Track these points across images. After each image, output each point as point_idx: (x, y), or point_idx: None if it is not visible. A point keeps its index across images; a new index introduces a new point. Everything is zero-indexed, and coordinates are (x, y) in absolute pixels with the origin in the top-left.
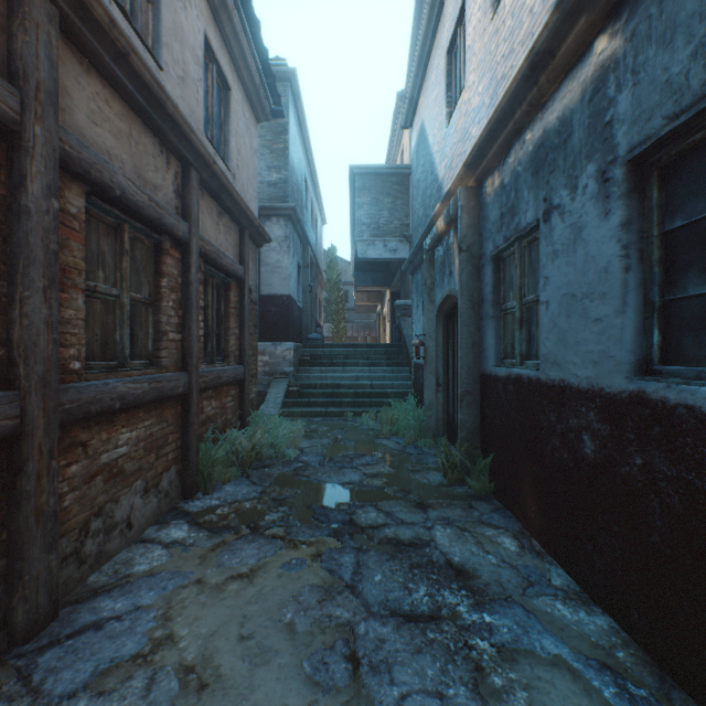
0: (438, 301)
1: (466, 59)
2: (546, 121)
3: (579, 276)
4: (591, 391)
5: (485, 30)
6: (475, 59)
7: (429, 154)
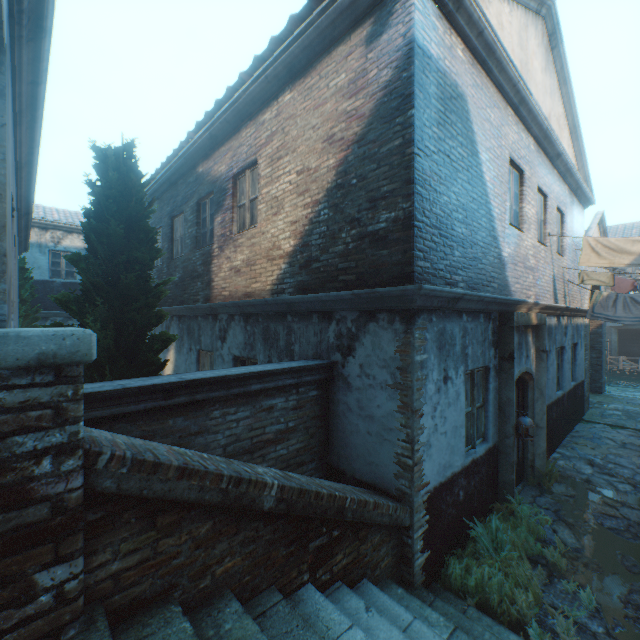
0: (516, 375)
1: (526, 219)
2: (549, 322)
3: (553, 372)
4: (554, 401)
5: (535, 238)
6: (531, 238)
7: (485, 190)
